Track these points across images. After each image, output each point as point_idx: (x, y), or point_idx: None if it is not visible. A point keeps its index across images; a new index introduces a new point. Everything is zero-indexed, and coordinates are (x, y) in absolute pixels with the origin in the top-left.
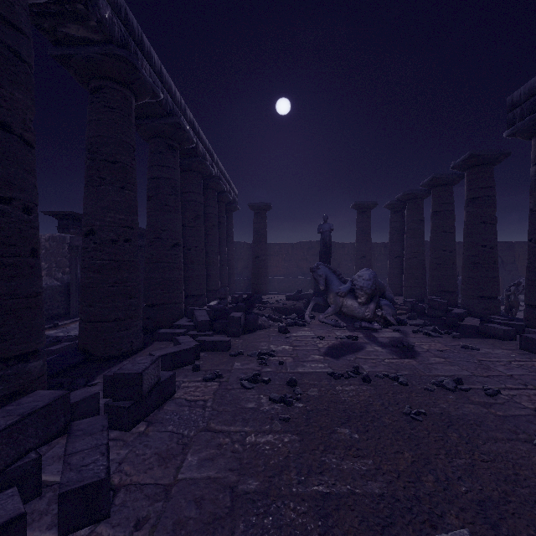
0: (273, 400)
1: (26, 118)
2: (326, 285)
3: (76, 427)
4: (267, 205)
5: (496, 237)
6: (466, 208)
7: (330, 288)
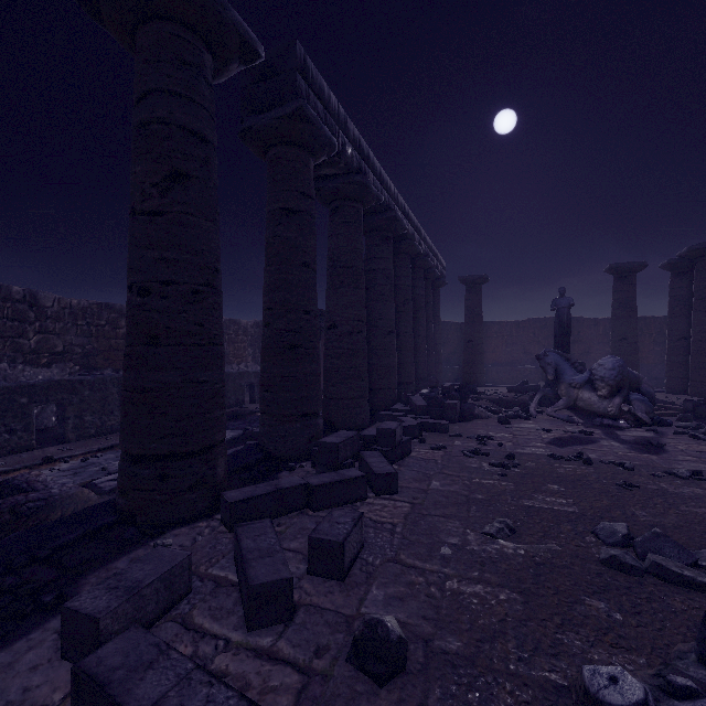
0: (493, 465)
1: (315, 256)
2: (556, 374)
3: (364, 454)
4: (483, 278)
5: None
6: None
7: (561, 378)
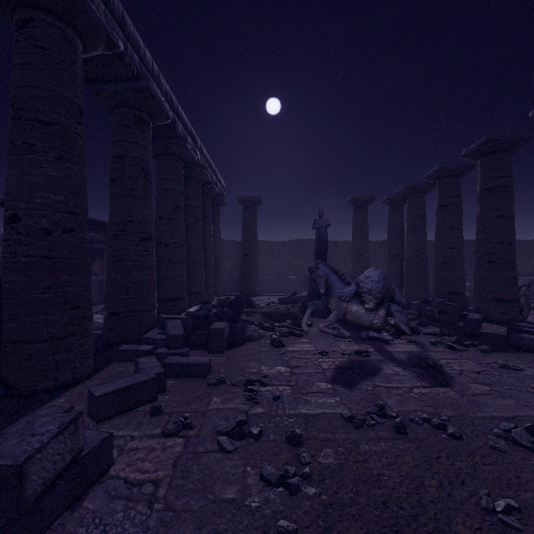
0: (267, 481)
1: None
2: (326, 287)
3: None
4: (257, 199)
5: (514, 232)
6: (480, 201)
7: (331, 291)
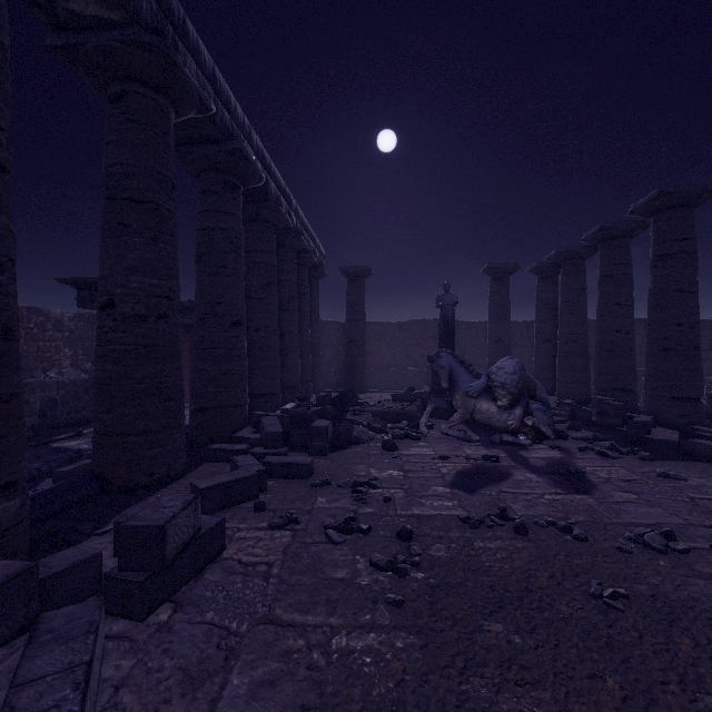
0: (376, 566)
1: None
2: (450, 380)
3: (46, 624)
4: (366, 270)
5: (697, 311)
6: (653, 271)
7: (456, 385)
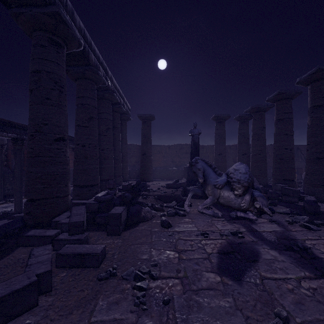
0: None
1: None
2: (203, 177)
3: None
4: (151, 116)
5: None
6: (311, 114)
7: (208, 180)
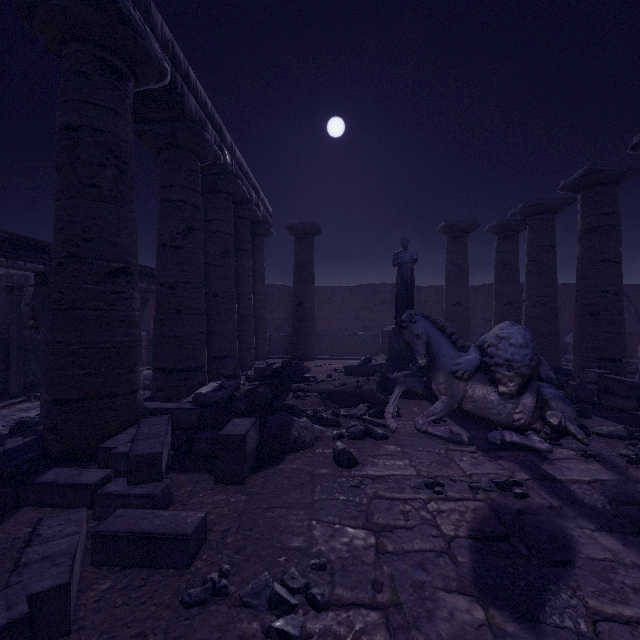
0: None
1: None
2: (427, 354)
3: None
4: (314, 227)
5: None
6: None
7: (437, 361)
